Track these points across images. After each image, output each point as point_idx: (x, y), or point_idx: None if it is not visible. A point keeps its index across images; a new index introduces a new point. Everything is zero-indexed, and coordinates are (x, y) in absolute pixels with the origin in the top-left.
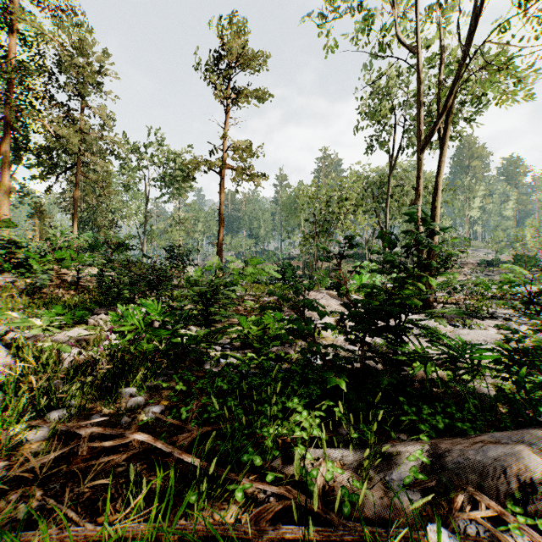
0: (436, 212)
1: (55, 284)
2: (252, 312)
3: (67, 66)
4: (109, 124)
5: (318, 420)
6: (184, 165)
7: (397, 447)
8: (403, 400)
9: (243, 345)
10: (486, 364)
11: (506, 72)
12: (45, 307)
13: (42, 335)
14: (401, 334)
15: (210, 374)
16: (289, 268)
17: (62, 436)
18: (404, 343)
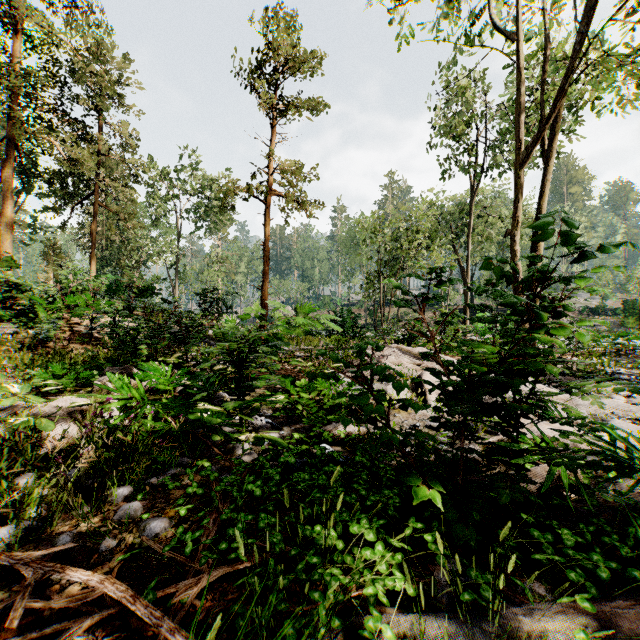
0: (538, 244)
1: (64, 336)
2: (303, 372)
3: (82, 74)
4: (133, 143)
5: (400, 556)
6: (220, 191)
7: (537, 617)
8: (529, 520)
9: (289, 418)
10: (637, 455)
11: (626, 68)
12: (46, 365)
13: (22, 406)
14: (523, 415)
15: (239, 468)
16: (348, 316)
17: (6, 573)
18: (527, 429)
